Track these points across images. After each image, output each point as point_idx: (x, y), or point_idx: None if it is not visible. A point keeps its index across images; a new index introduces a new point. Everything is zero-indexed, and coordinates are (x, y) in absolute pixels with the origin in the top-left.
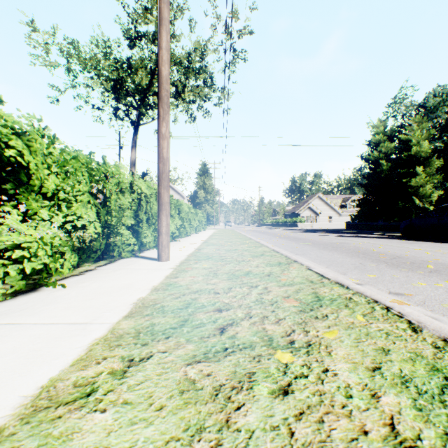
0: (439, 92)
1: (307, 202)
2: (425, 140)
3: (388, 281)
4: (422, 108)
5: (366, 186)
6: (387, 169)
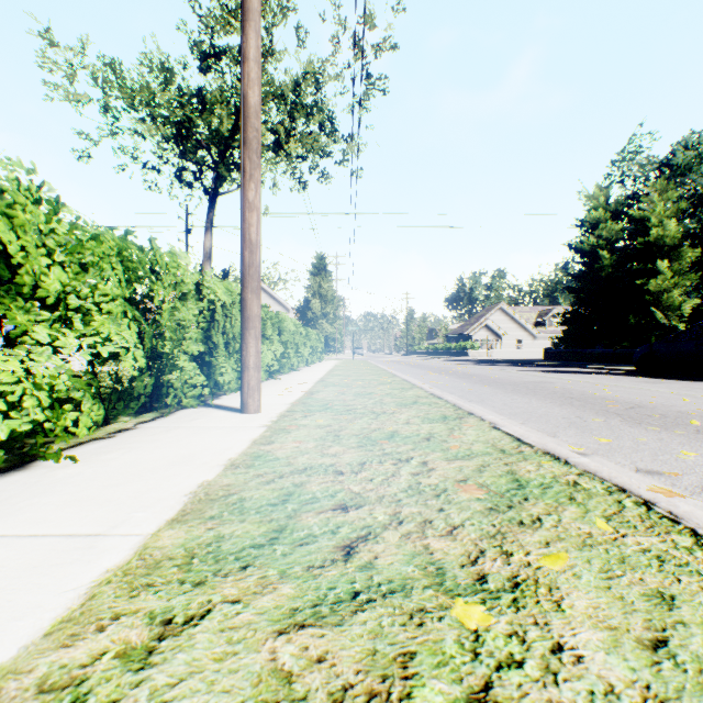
0: (694, 141)
1: (483, 317)
2: (672, 218)
3: (629, 448)
4: (666, 167)
5: (577, 292)
6: (610, 265)
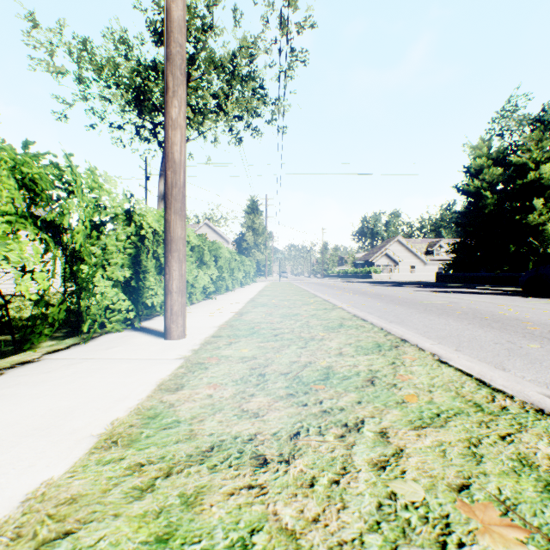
0: None
1: (383, 248)
2: (546, 163)
3: None
4: (538, 122)
5: (464, 226)
6: (492, 203)
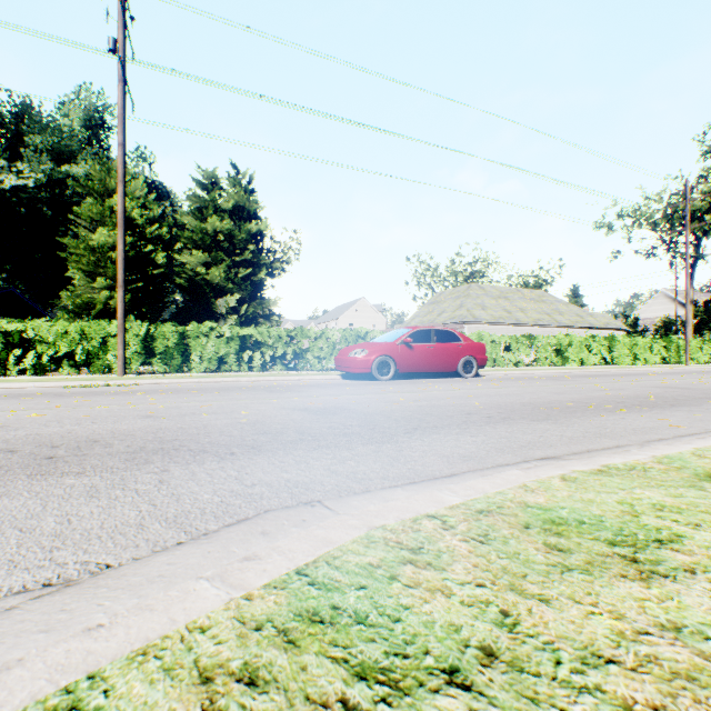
0: None
1: None
2: None
3: None
4: None
5: None
6: None
